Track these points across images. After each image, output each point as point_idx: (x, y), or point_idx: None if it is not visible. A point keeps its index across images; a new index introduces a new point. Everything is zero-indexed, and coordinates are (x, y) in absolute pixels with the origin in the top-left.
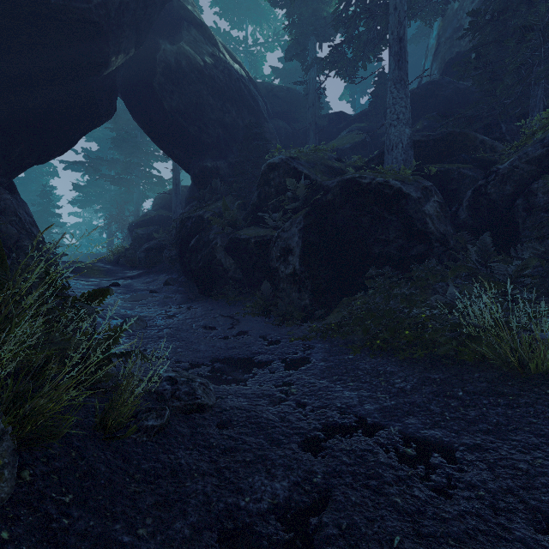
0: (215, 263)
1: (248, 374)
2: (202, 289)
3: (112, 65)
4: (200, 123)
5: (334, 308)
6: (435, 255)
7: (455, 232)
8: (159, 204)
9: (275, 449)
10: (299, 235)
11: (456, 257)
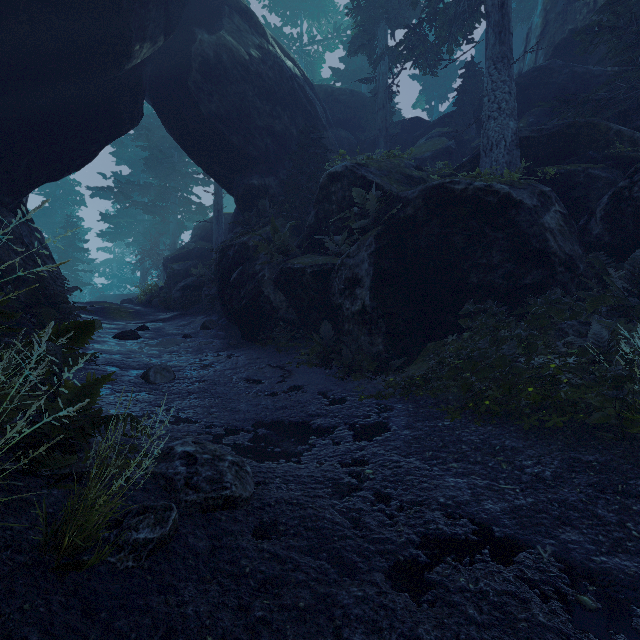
0: (262, 301)
1: (303, 445)
2: (246, 333)
3: (136, 56)
4: (245, 132)
5: (417, 356)
6: (558, 283)
7: (584, 252)
8: (198, 235)
9: (348, 583)
10: (370, 261)
11: (588, 287)
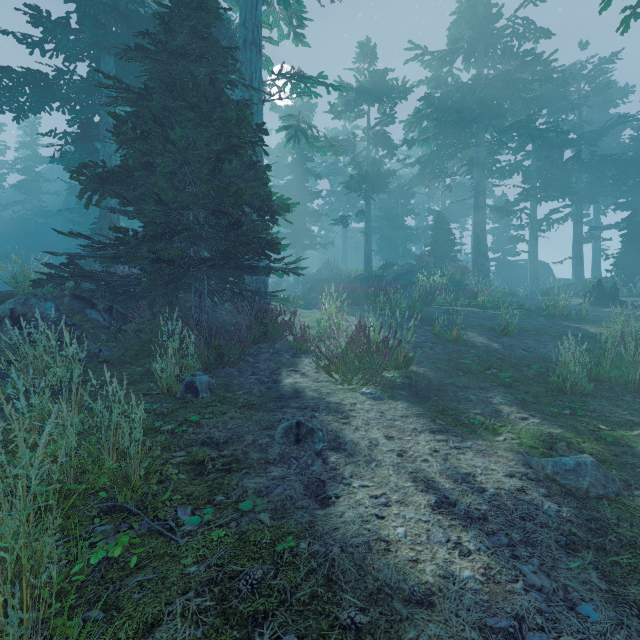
0: None
1: None
2: None
3: None
4: None
5: None
6: None
7: None
8: None
9: None
10: None
11: None
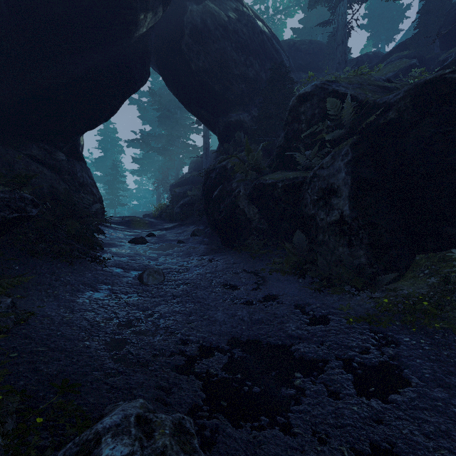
0: (238, 213)
1: (287, 386)
2: (225, 240)
3: (142, 25)
4: (224, 81)
5: (405, 270)
6: None
7: None
8: (193, 167)
9: None
10: (347, 170)
11: None
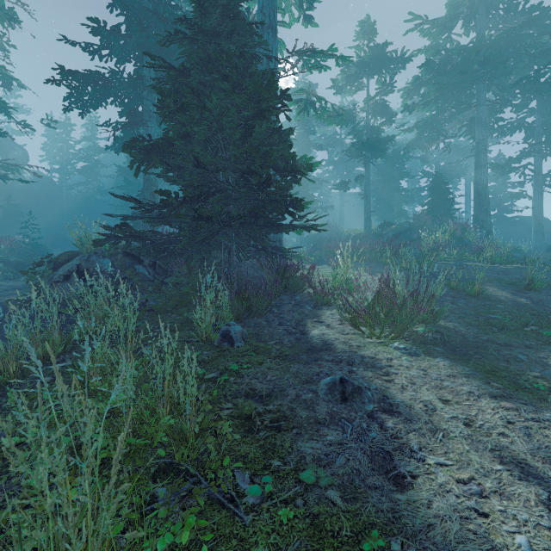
0: None
1: None
2: None
3: None
4: None
5: None
6: None
7: None
8: None
9: None
10: None
11: None
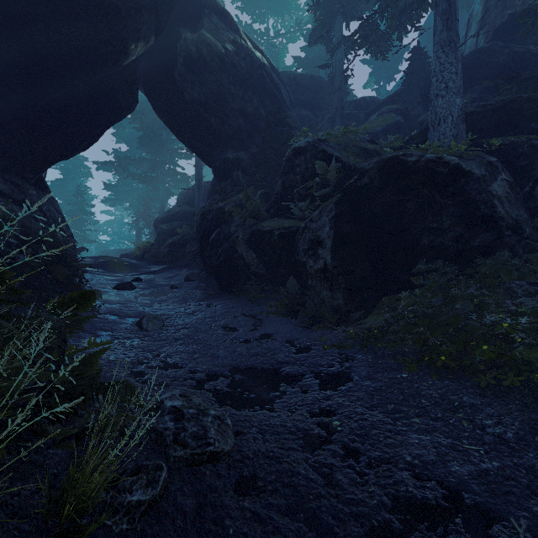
0: (236, 258)
1: (274, 392)
2: (223, 285)
3: (132, 54)
4: (221, 114)
5: (373, 309)
6: (506, 245)
7: (529, 217)
8: (182, 200)
9: None
10: (330, 225)
11: (533, 249)
